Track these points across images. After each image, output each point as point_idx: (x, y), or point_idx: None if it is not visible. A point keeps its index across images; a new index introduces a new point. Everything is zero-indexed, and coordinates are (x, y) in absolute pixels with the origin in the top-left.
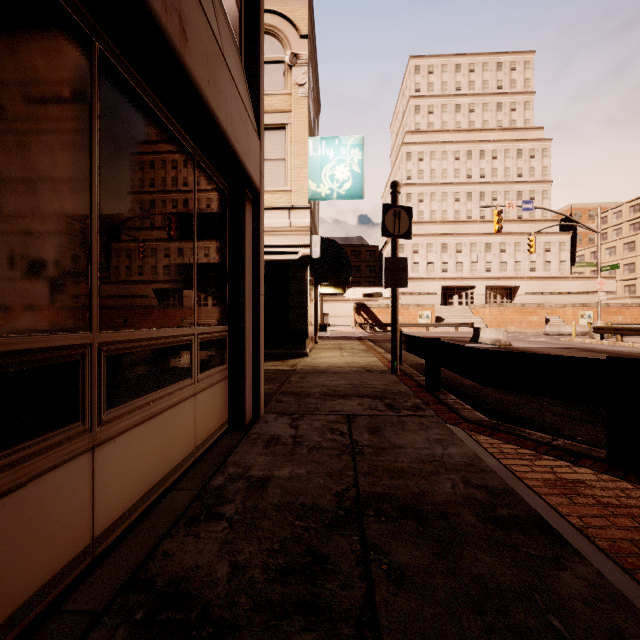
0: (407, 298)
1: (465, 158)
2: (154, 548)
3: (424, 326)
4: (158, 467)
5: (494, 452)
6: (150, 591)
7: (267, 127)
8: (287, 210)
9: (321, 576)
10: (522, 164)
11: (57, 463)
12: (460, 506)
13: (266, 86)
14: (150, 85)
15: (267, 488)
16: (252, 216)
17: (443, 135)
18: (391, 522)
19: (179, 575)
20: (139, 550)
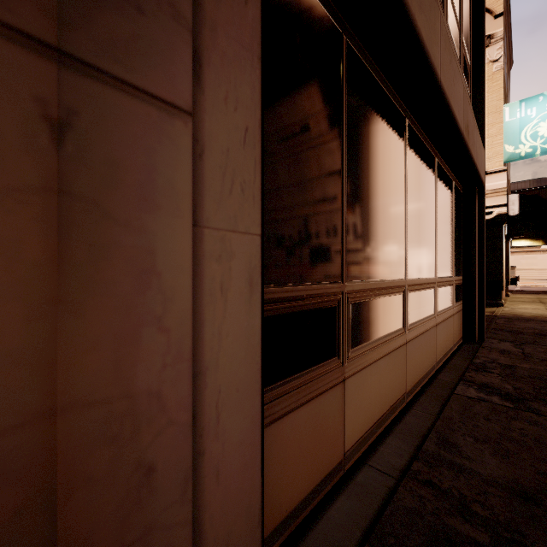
0: None
1: None
2: (462, 374)
3: None
4: (445, 345)
5: None
6: (473, 383)
7: None
8: None
9: None
10: None
11: (431, 326)
12: None
13: None
14: (445, 160)
15: (515, 369)
16: (478, 203)
17: None
18: None
19: (484, 383)
20: (455, 373)
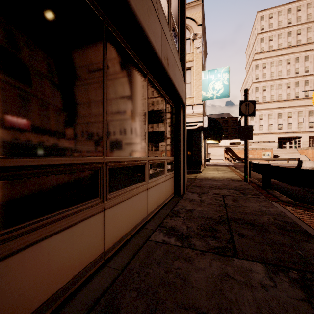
0: (255, 144)
1: (294, 62)
2: (162, 220)
3: (266, 160)
4: (158, 201)
5: (292, 212)
6: (165, 228)
7: None
8: (191, 106)
9: (215, 232)
10: None
11: (142, 191)
12: (270, 224)
13: None
14: (157, 80)
15: (193, 212)
16: (182, 114)
17: (279, 51)
18: (240, 225)
19: (172, 226)
20: (158, 220)
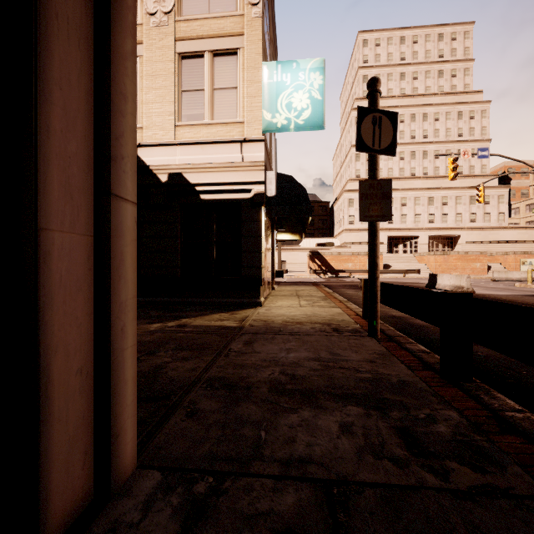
0: (356, 247)
1: (409, 121)
2: None
3: None
4: None
5: None
6: None
7: (217, 53)
8: (239, 143)
9: None
10: (462, 125)
11: None
12: None
13: (216, 8)
14: None
15: None
16: (93, 3)
17: (389, 101)
18: None
19: None
20: None
